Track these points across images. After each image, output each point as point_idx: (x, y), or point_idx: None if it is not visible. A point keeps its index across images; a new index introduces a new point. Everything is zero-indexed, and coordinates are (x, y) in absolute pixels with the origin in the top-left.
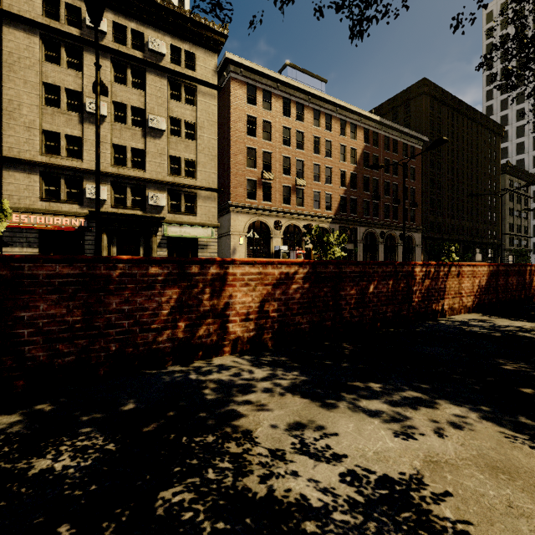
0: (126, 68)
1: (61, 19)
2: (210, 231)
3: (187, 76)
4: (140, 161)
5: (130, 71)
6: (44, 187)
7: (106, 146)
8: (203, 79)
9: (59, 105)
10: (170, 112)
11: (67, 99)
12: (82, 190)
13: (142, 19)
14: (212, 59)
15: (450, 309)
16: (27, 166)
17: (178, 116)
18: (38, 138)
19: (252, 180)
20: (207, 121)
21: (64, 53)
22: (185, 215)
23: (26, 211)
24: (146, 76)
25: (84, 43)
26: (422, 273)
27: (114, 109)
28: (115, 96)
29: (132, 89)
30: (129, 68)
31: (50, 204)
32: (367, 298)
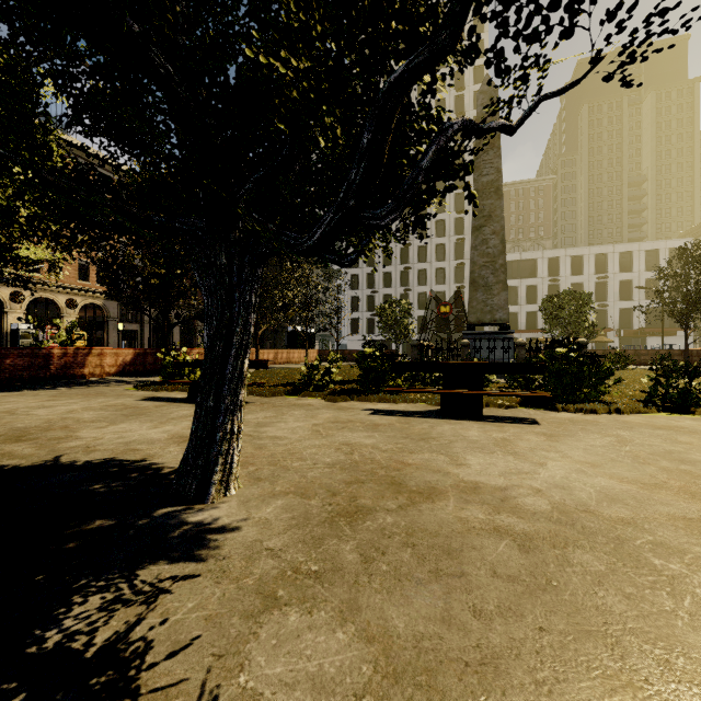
0: None
1: None
2: None
3: None
4: None
5: None
6: None
7: None
8: None
9: None
10: None
11: None
12: None
13: None
14: None
15: (92, 374)
16: None
17: None
18: None
19: None
20: None
21: None
22: None
23: None
24: None
25: None
26: (61, 354)
27: None
28: None
29: None
30: None
31: None
32: (4, 367)
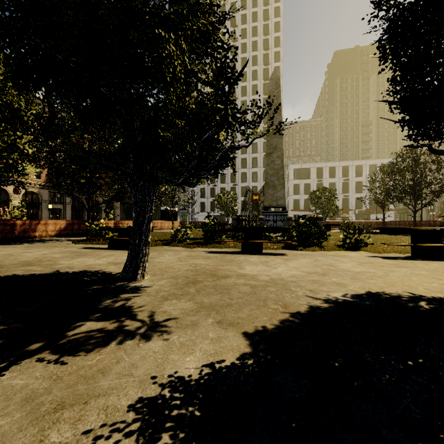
0: None
1: None
2: None
3: None
4: None
5: None
6: None
7: None
8: None
9: None
10: None
11: None
12: None
13: None
14: None
15: (40, 236)
16: None
17: None
18: None
19: None
20: None
21: None
22: None
23: None
24: None
25: None
26: (21, 223)
27: None
28: None
29: None
30: None
31: None
32: None
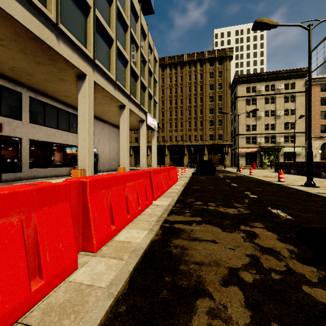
0: (268, 98)
1: (250, 92)
2: (301, 149)
3: (291, 92)
4: (273, 127)
5: (270, 98)
6: (246, 140)
7: (263, 125)
8: (298, 90)
9: (249, 116)
10: (284, 107)
11: (251, 114)
12: (256, 140)
13: (274, 80)
14: (302, 81)
15: None
16: (242, 135)
17: (287, 108)
18: (245, 127)
19: (323, 124)
20: (300, 106)
21: (251, 101)
22: (290, 143)
23: (242, 147)
24: (275, 98)
25: (257, 96)
26: None
27: (264, 112)
28: (265, 108)
29: (271, 104)
30: (270, 98)
31: (248, 145)
32: None
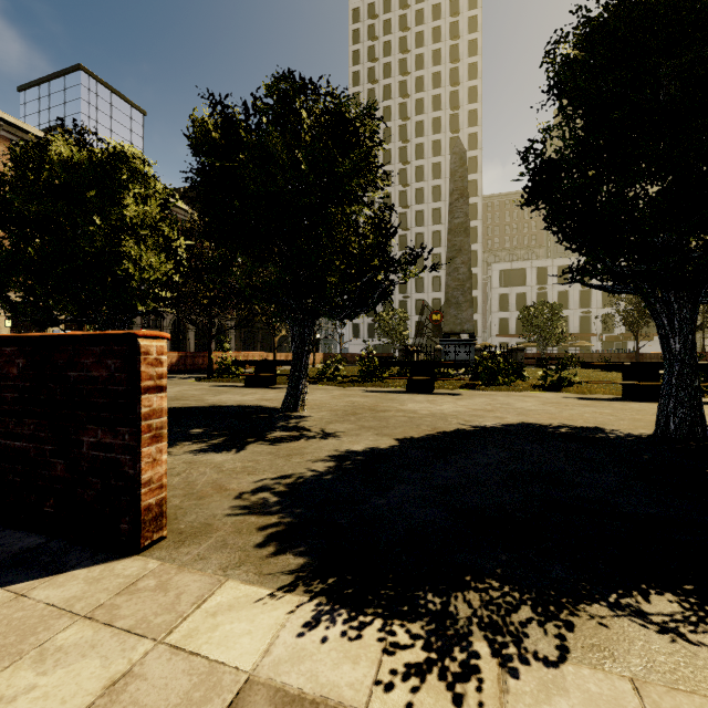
0: None
1: None
2: None
3: None
4: None
5: None
6: None
7: None
8: None
9: None
10: None
11: None
12: None
13: None
14: None
15: None
16: None
17: None
18: None
19: None
20: None
21: None
22: None
23: None
24: None
25: None
26: None
27: None
28: None
29: None
30: None
31: None
32: None
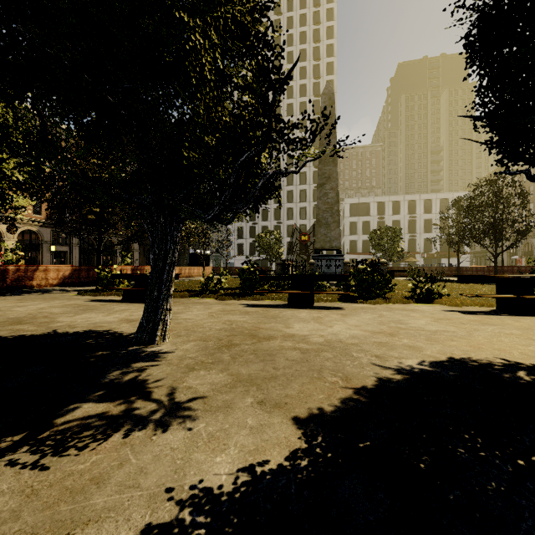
0: None
1: None
2: None
3: None
4: None
5: None
6: None
7: None
8: None
9: None
10: None
11: None
12: None
13: None
14: None
15: (39, 285)
16: None
17: None
18: None
19: None
20: None
21: None
22: None
23: None
24: None
25: None
26: (15, 270)
27: None
28: None
29: None
30: None
31: None
32: None
